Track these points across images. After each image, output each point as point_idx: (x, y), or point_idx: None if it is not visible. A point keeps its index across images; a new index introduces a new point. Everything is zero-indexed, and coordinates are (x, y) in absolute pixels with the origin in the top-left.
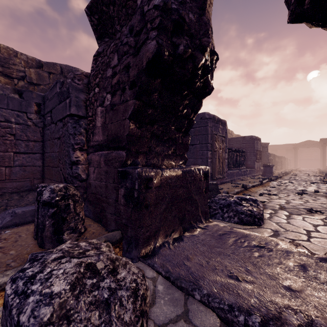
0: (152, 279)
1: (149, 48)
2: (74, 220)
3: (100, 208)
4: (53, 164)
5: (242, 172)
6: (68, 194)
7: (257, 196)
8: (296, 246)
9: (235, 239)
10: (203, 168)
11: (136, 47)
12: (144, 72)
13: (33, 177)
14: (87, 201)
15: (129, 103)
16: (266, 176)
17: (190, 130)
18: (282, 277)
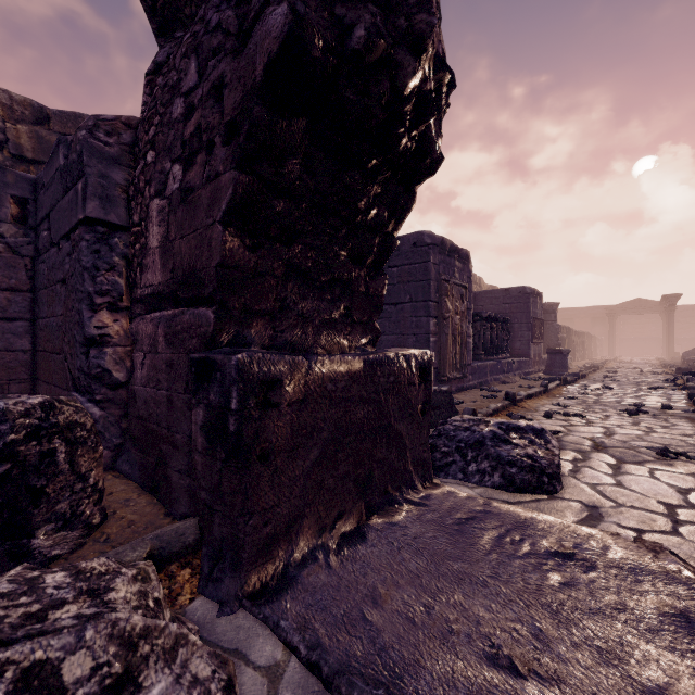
0: (269, 671)
1: (271, 26)
2: (70, 495)
3: (157, 456)
4: (53, 345)
5: (503, 366)
6: (50, 423)
7: (539, 420)
8: (653, 553)
9: (498, 535)
10: (418, 354)
11: (240, 34)
12: (259, 95)
13: (8, 378)
14: (127, 436)
15: (221, 182)
16: (554, 373)
17: (390, 270)
18: (635, 655)
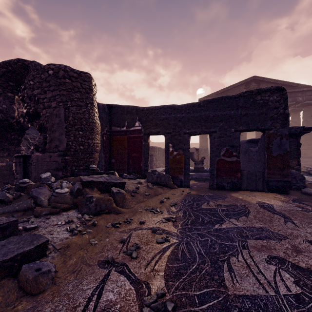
0: None
1: None
2: None
3: None
4: None
5: None
6: None
7: None
8: None
9: None
10: None
11: None
12: None
13: None
14: None
15: None
16: None
17: None
18: None
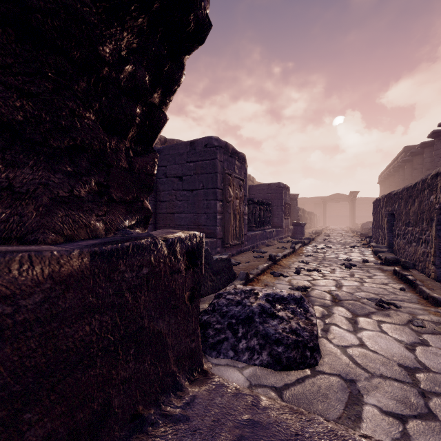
0: None
1: None
2: None
3: None
4: None
5: (267, 234)
6: None
7: (292, 276)
8: None
9: None
10: (185, 237)
11: None
12: None
13: None
14: None
15: None
16: (296, 237)
17: (188, 164)
18: None
